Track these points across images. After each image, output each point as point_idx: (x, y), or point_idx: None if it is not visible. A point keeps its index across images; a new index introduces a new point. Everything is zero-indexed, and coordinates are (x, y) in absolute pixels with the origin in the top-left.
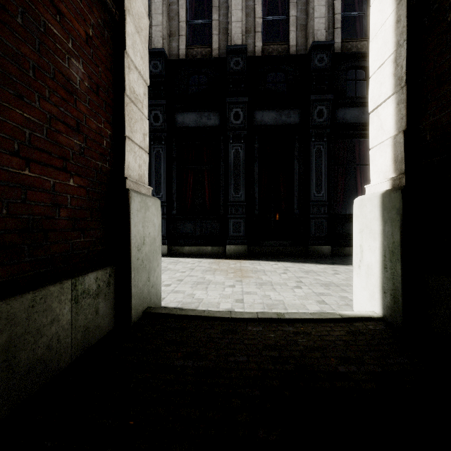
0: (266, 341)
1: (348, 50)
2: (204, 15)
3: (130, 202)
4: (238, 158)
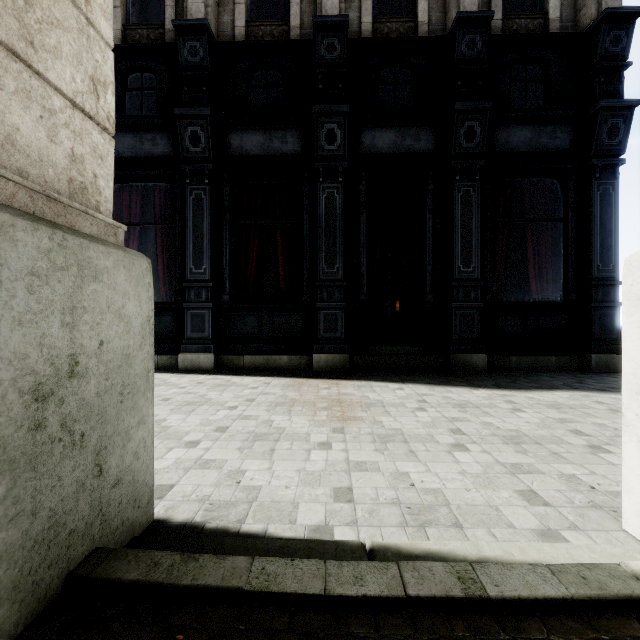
0: None
1: (513, 32)
2: None
3: None
4: (333, 207)
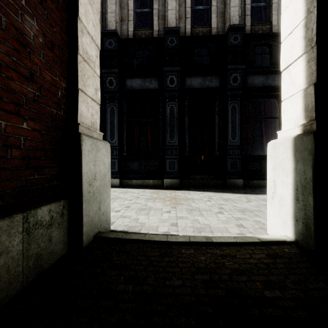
0: (197, 264)
1: (256, 31)
2: (147, 5)
3: (82, 144)
4: (173, 113)
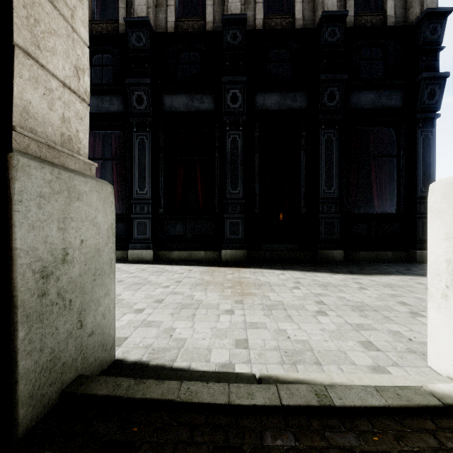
0: None
1: (362, 25)
2: None
3: (13, 177)
4: (236, 148)
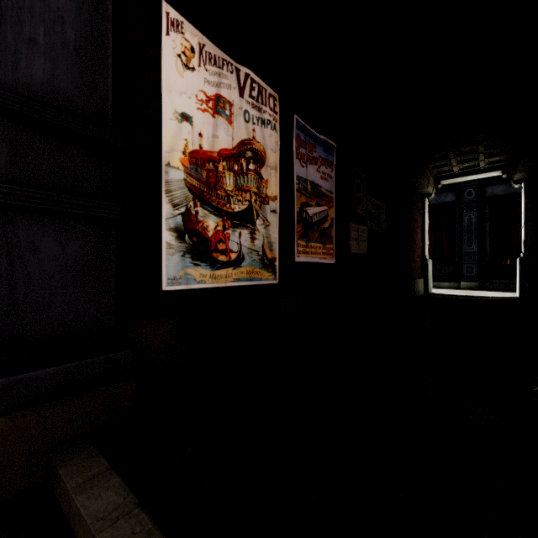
0: (470, 298)
1: None
2: None
3: (428, 262)
4: (470, 222)
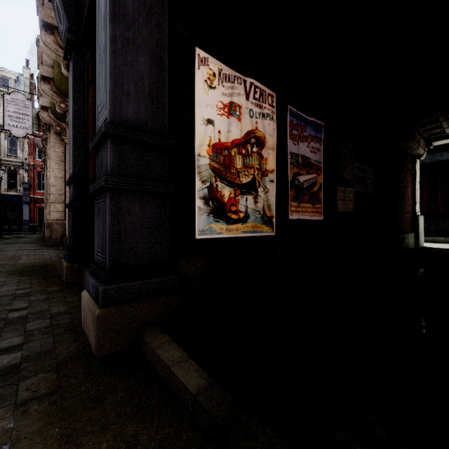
0: None
1: None
2: None
3: (418, 218)
4: None
